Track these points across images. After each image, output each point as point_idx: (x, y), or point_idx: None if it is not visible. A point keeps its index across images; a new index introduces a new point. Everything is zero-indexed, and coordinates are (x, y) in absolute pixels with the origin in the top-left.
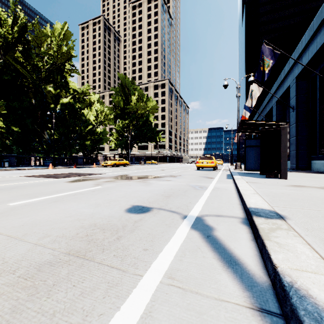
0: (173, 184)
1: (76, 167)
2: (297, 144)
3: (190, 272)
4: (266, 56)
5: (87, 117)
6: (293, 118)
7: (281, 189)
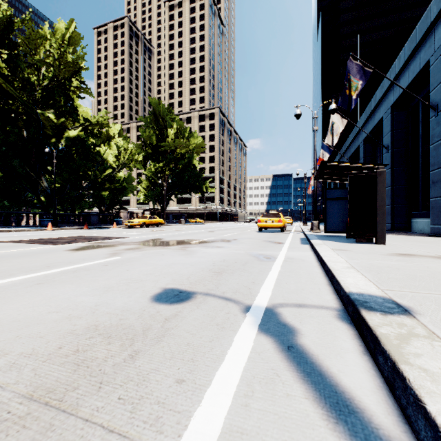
0: (226, 252)
1: (88, 228)
2: (393, 196)
3: (266, 437)
4: (354, 75)
5: (104, 157)
6: (387, 161)
7: (383, 260)
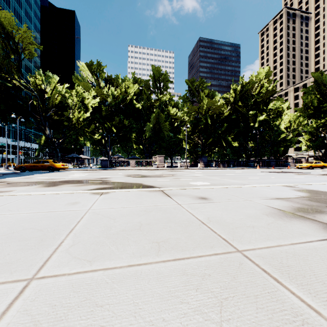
0: None
1: (274, 168)
2: None
3: None
4: None
5: (278, 127)
6: None
7: None
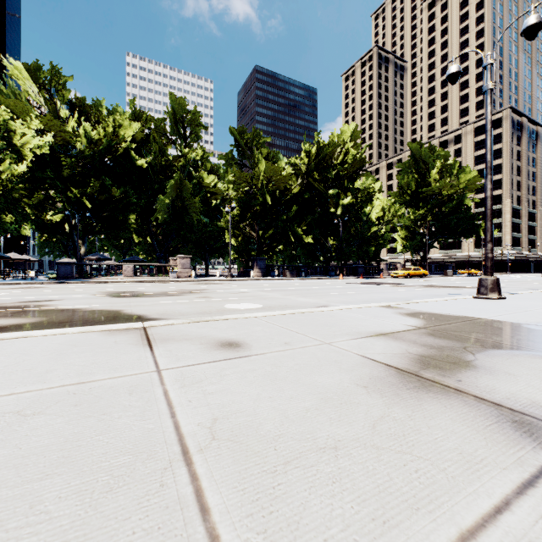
0: None
1: (363, 278)
2: None
3: None
4: None
5: (368, 216)
6: None
7: None
